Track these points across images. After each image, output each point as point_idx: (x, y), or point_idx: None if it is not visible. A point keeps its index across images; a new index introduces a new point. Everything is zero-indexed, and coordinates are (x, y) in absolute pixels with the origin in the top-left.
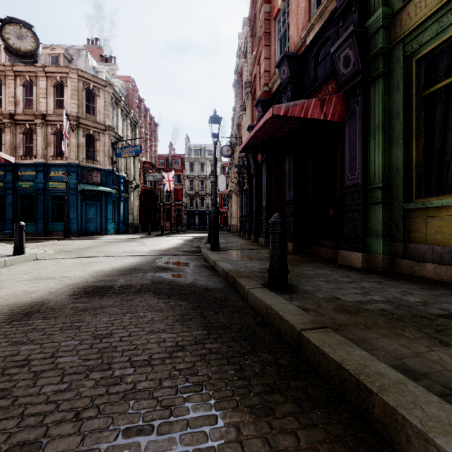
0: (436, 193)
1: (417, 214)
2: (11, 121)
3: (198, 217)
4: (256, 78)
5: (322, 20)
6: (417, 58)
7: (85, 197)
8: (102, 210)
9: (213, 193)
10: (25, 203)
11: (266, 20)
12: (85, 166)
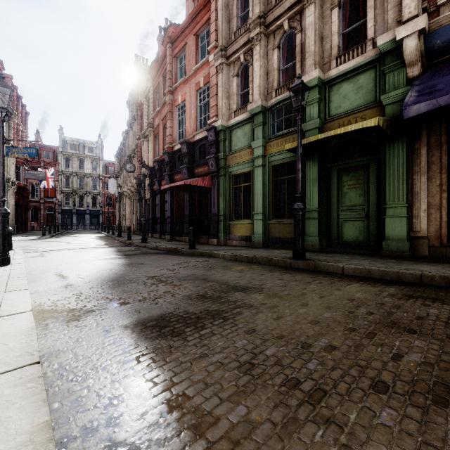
0: (237, 218)
1: (232, 225)
2: None
3: (77, 216)
4: (159, 126)
5: (202, 134)
6: (232, 174)
7: None
8: None
9: (143, 210)
10: None
11: (171, 104)
12: None
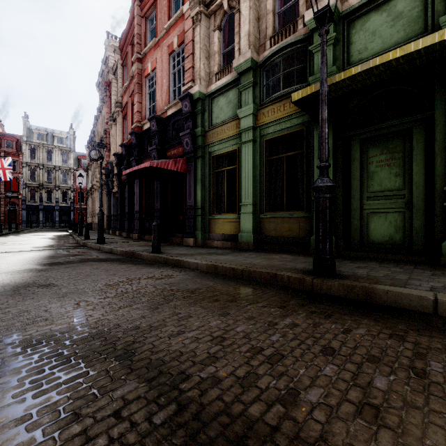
0: (219, 212)
1: (213, 221)
2: None
3: (44, 213)
4: (127, 105)
5: (176, 107)
6: (212, 155)
7: None
8: None
9: (100, 201)
10: None
11: (139, 75)
12: None
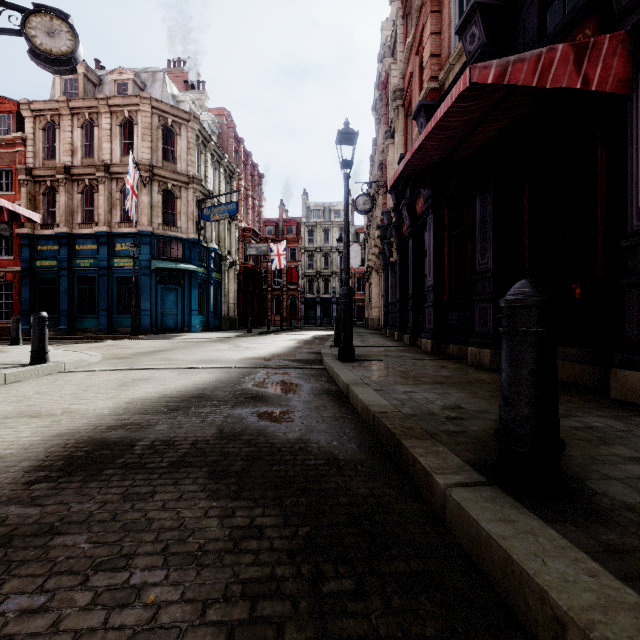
0: None
1: None
2: (67, 177)
3: (321, 307)
4: (412, 80)
5: None
6: None
7: (161, 279)
8: (184, 296)
9: (344, 263)
10: (84, 289)
11: None
12: (161, 235)
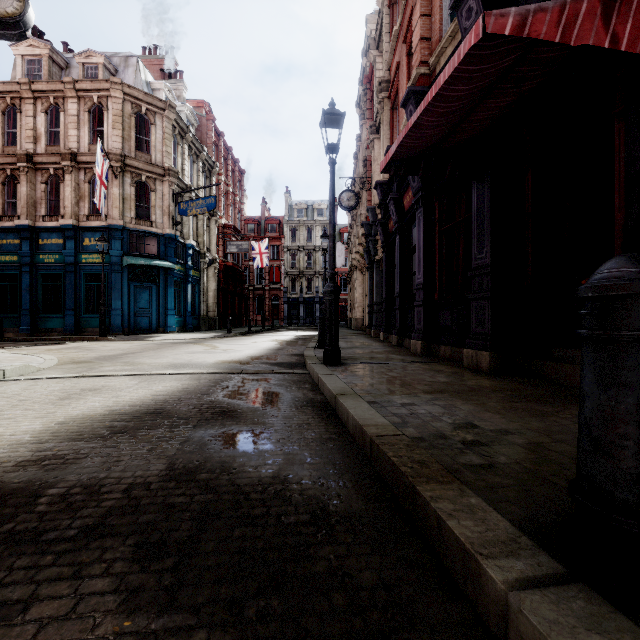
0: None
1: None
2: (29, 165)
3: (304, 306)
4: (399, 70)
5: None
6: None
7: (134, 276)
8: (159, 295)
9: (329, 257)
10: (48, 286)
11: None
12: (133, 229)
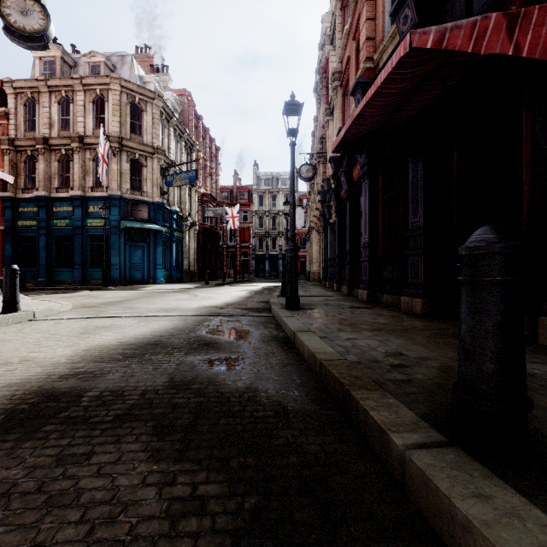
0: None
1: None
2: (45, 147)
3: (269, 262)
4: (349, 62)
5: None
6: None
7: (129, 237)
8: (149, 253)
9: (290, 221)
10: (60, 245)
11: None
12: (129, 198)
